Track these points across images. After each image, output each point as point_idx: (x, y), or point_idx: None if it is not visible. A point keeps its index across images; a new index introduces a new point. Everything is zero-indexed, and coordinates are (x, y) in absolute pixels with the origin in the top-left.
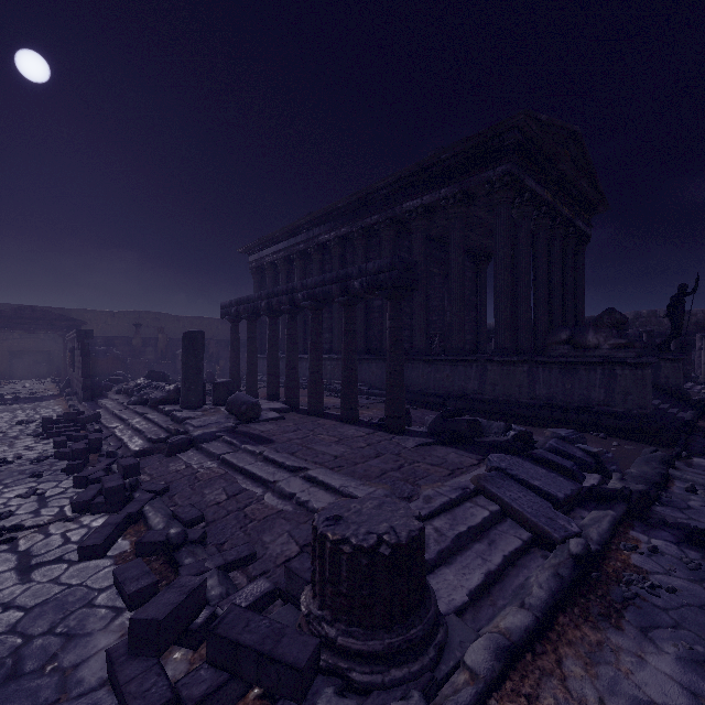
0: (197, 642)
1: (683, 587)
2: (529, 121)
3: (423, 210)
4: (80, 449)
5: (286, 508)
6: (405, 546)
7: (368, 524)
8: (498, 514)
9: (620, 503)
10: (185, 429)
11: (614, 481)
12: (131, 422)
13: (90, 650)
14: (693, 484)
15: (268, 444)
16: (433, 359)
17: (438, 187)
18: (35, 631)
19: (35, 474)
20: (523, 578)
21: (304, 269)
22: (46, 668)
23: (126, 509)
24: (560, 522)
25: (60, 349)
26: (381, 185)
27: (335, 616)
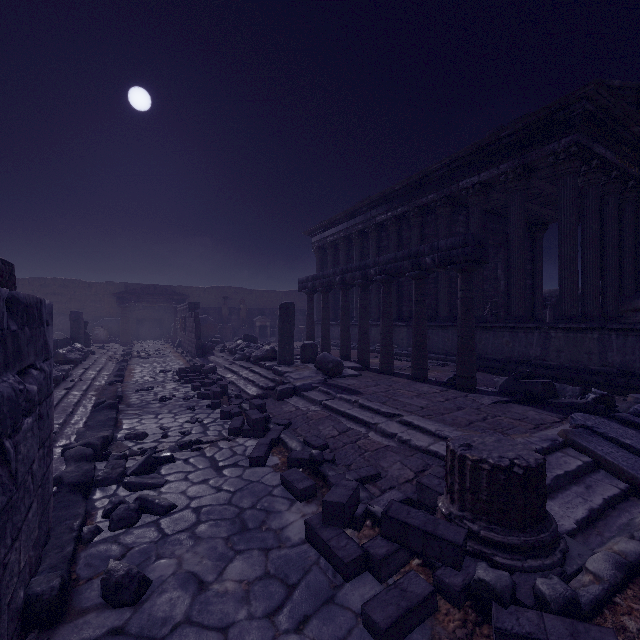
0: (360, 526)
1: None
2: (599, 90)
3: (480, 187)
4: (218, 392)
5: (391, 444)
6: (535, 469)
7: (496, 452)
8: (591, 465)
9: None
10: (287, 380)
11: None
12: (242, 374)
13: (286, 521)
14: None
15: (359, 395)
16: (491, 326)
17: (497, 164)
18: (244, 506)
19: (191, 407)
20: (626, 519)
21: (362, 246)
22: (262, 527)
23: (269, 435)
24: None
25: (168, 317)
26: (438, 167)
27: (475, 516)
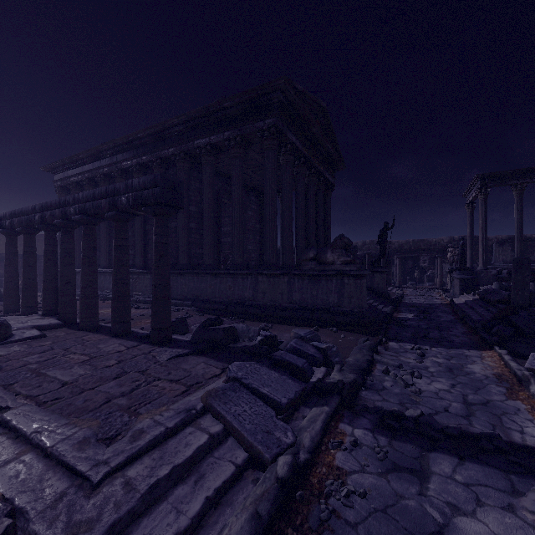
0: None
1: (373, 486)
2: (288, 87)
3: (211, 148)
4: None
5: None
6: None
7: None
8: (218, 436)
9: (335, 397)
10: None
11: (334, 373)
12: None
13: None
14: (387, 367)
15: None
16: (218, 273)
17: (223, 130)
18: None
19: None
20: (222, 525)
21: None
22: None
23: None
24: (276, 435)
25: None
26: (176, 122)
27: None
